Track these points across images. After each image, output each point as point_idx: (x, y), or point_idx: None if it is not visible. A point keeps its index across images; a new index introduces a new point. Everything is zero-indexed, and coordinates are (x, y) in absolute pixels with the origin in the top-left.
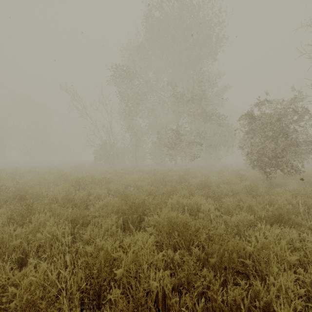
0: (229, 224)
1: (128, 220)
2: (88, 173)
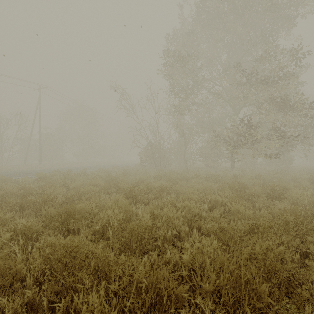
0: None
1: None
2: (139, 178)
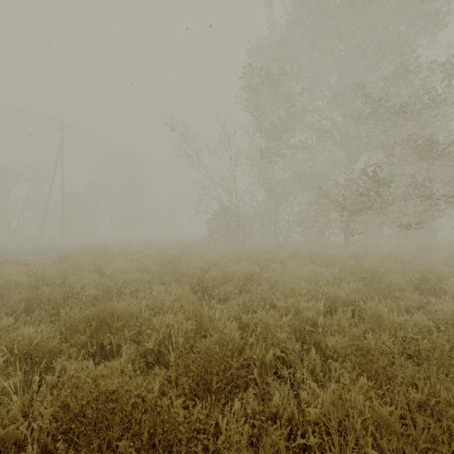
0: None
1: None
2: (209, 259)
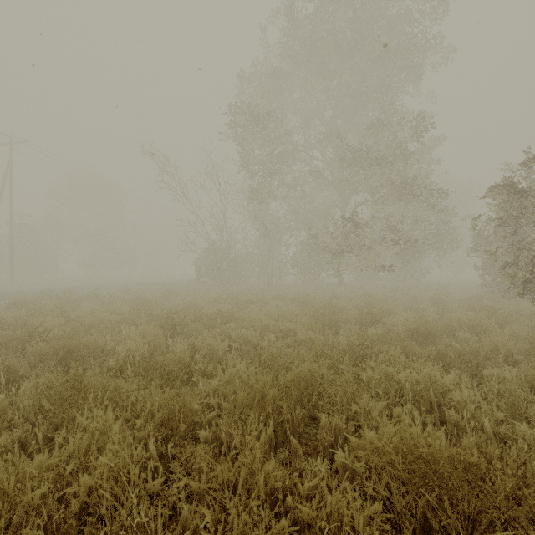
0: None
1: (286, 424)
2: (188, 301)
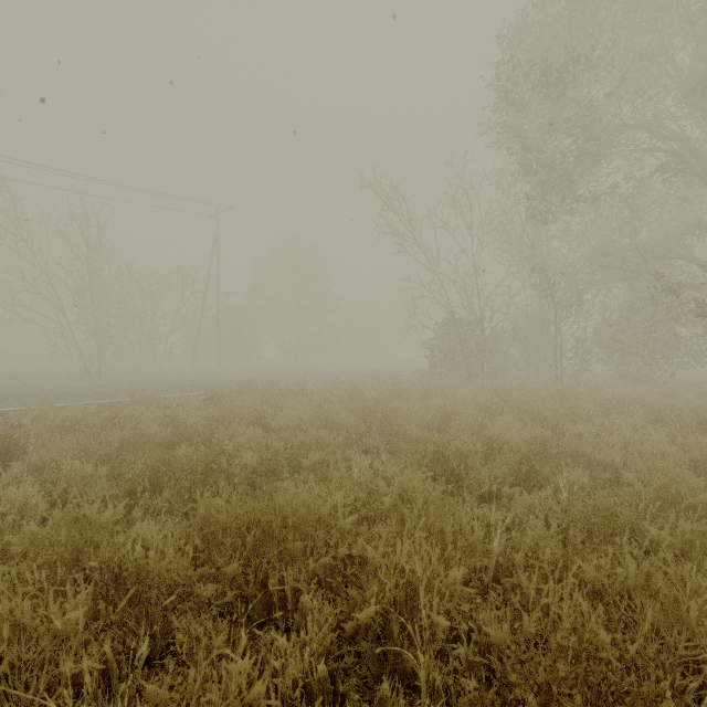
0: None
1: None
2: (439, 408)
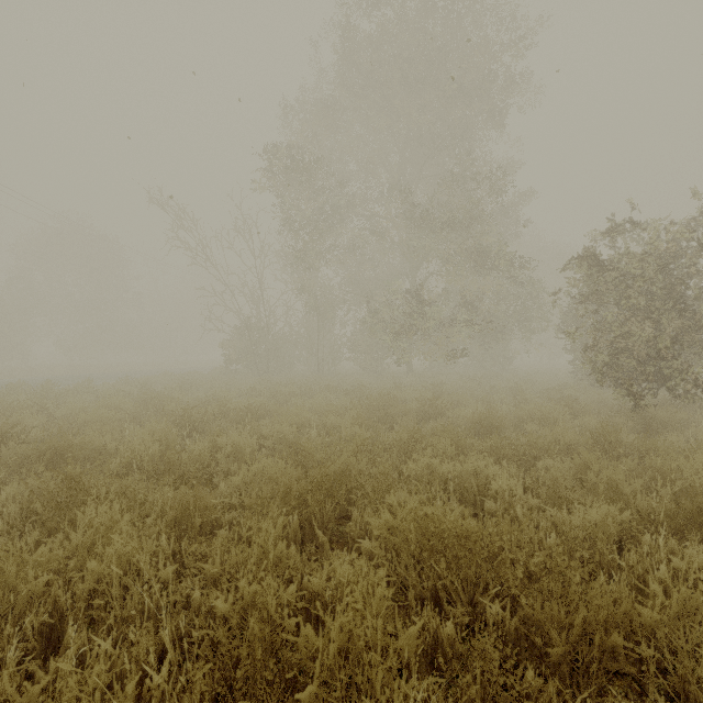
0: (568, 533)
1: (312, 518)
2: (212, 394)
